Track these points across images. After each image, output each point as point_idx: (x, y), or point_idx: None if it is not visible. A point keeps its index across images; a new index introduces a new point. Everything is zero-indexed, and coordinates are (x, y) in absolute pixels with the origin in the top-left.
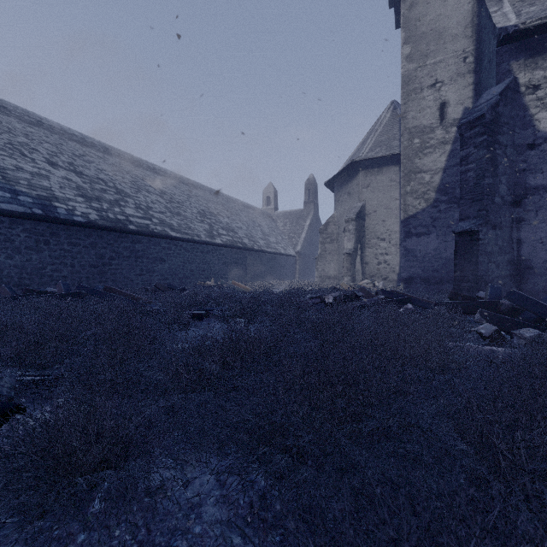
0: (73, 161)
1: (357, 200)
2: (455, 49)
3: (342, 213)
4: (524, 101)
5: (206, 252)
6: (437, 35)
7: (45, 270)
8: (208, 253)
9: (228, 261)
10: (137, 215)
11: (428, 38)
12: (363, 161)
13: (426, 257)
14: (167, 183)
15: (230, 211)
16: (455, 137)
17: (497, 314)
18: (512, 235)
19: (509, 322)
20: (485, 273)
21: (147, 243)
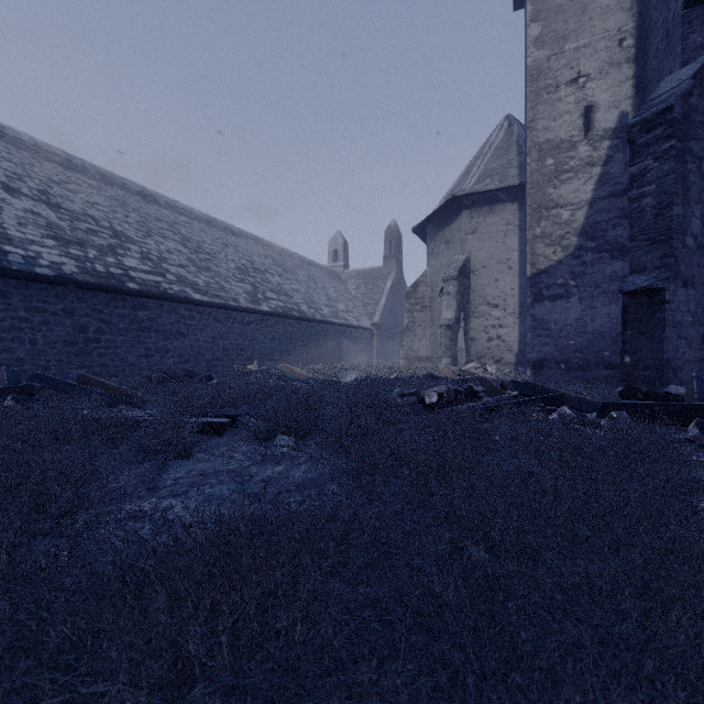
0: (47, 189)
1: (459, 251)
2: (607, 27)
3: (437, 269)
4: None
5: (247, 323)
6: (579, 8)
7: None
8: (249, 324)
9: (279, 335)
10: (142, 269)
11: (567, 13)
12: (468, 196)
13: (565, 331)
14: (194, 227)
15: (283, 268)
16: (607, 155)
17: None
18: None
19: None
20: (674, 354)
21: (157, 309)
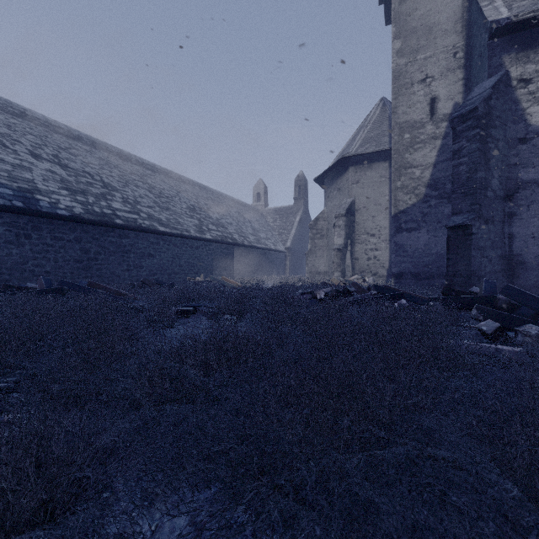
0: (58, 154)
1: (347, 196)
2: (446, 44)
3: (332, 209)
4: (516, 95)
5: (195, 247)
6: (427, 30)
7: (26, 265)
8: (197, 248)
9: (218, 256)
10: (124, 210)
11: (418, 33)
12: (353, 156)
13: (417, 252)
14: (157, 178)
15: (220, 207)
16: (446, 132)
17: (495, 310)
18: (504, 230)
19: (507, 318)
20: (478, 267)
21: (134, 237)
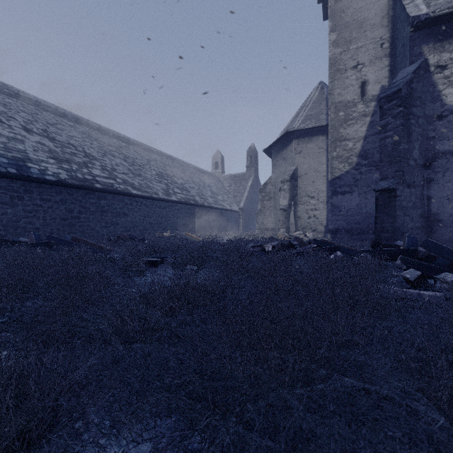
0: (46, 129)
1: (291, 164)
2: (374, 36)
3: (278, 175)
4: (433, 79)
5: (163, 208)
6: (358, 24)
7: (19, 222)
8: (164, 208)
9: (182, 215)
10: (102, 176)
11: (351, 27)
12: (296, 131)
13: (350, 212)
14: (130, 149)
15: (184, 173)
16: (374, 110)
17: (416, 261)
18: (423, 193)
19: (427, 267)
20: (402, 224)
21: (111, 199)
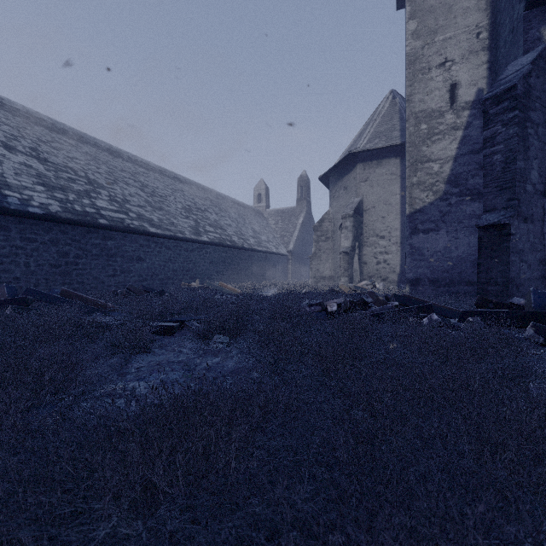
0: (36, 147)
1: (355, 195)
2: (468, 23)
3: (338, 209)
4: None
5: (191, 250)
6: (446, 8)
7: None
8: (193, 251)
9: (216, 260)
10: (110, 208)
11: (437, 12)
12: (361, 152)
13: (435, 256)
14: (150, 176)
15: (219, 207)
16: (468, 121)
17: None
18: (543, 230)
19: None
20: (517, 274)
21: (121, 239)
